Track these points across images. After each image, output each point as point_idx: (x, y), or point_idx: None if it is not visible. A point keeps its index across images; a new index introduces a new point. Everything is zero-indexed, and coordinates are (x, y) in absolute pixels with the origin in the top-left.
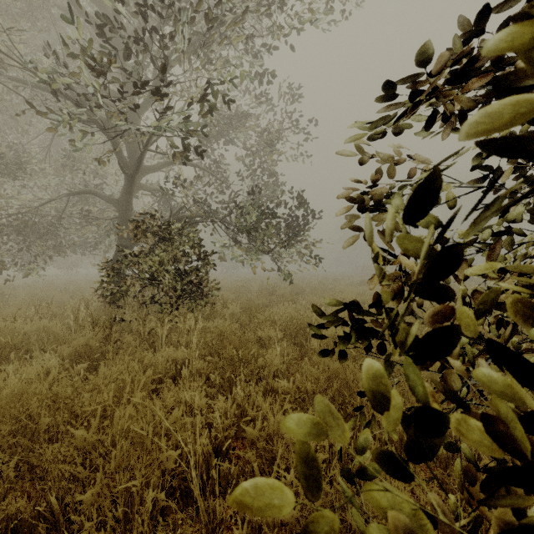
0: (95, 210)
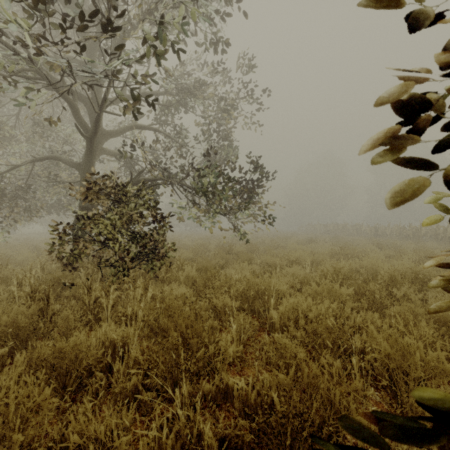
0: (63, 174)
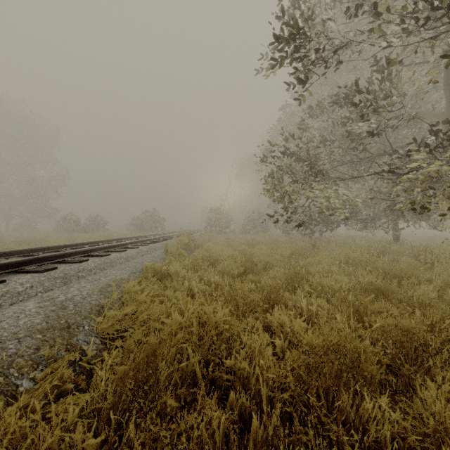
0: None
